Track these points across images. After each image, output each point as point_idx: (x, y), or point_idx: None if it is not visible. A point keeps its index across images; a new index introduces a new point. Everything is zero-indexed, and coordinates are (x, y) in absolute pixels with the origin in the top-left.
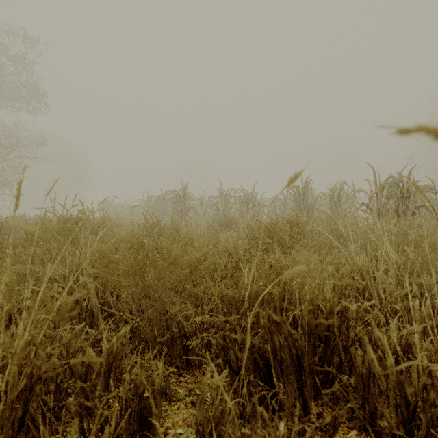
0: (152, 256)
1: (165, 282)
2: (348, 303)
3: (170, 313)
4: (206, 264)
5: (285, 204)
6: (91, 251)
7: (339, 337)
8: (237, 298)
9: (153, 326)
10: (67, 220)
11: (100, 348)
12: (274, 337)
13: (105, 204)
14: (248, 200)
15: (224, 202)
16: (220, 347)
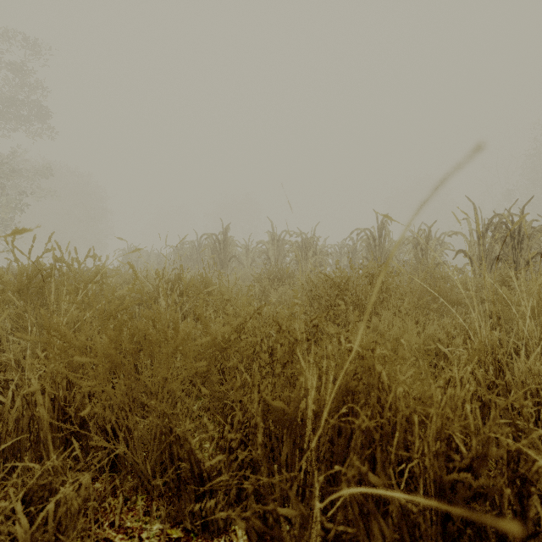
0: (148, 332)
1: (168, 377)
2: (524, 445)
3: (176, 431)
4: (240, 345)
5: (355, 252)
6: (67, 319)
7: (499, 507)
8: (293, 414)
9: (150, 451)
10: (36, 271)
11: (47, 501)
12: (374, 530)
13: (125, 253)
14: (307, 247)
15: (277, 250)
16: (255, 541)
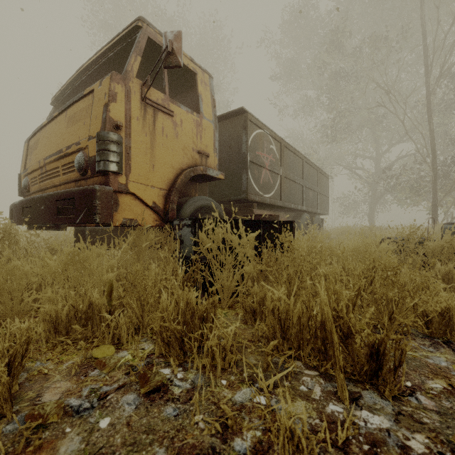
0: None
1: None
2: None
3: None
4: None
5: None
6: None
7: None
8: None
9: None
10: None
11: None
12: None
13: None
14: None
15: None
16: None
